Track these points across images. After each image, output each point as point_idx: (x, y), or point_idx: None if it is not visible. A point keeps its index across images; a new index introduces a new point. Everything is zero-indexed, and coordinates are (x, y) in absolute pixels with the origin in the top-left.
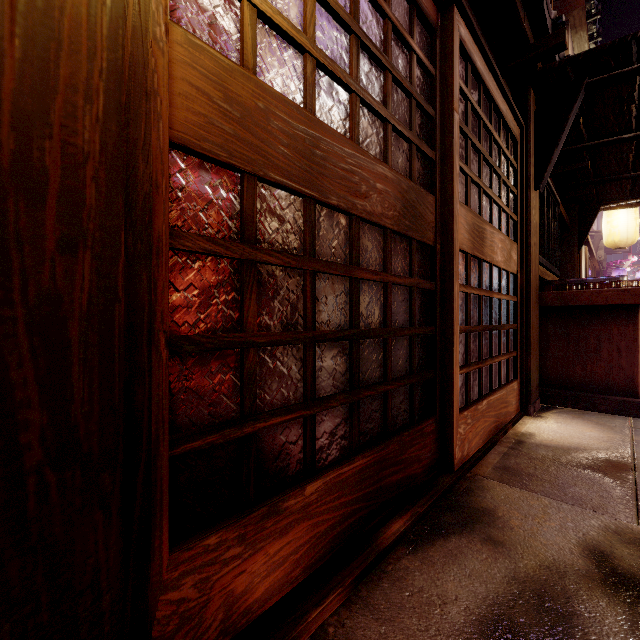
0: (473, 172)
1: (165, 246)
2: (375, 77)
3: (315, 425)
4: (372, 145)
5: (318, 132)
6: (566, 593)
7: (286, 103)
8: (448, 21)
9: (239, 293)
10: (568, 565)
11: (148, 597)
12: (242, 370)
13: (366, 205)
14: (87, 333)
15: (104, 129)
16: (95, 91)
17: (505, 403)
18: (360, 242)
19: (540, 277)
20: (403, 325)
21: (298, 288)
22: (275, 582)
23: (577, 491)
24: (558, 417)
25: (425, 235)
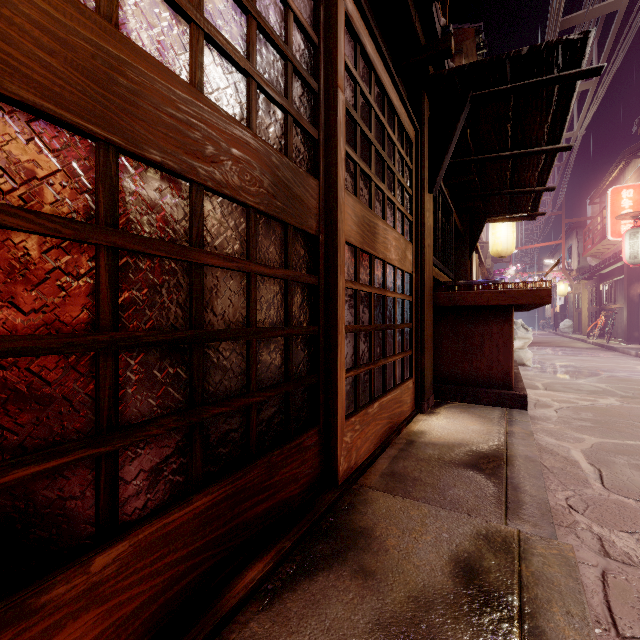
0: (363, 162)
1: None
2: (233, 18)
3: (118, 465)
4: (228, 100)
5: (122, 52)
6: (431, 631)
7: None
8: None
9: None
10: (437, 590)
11: None
12: None
13: (214, 172)
14: None
15: None
16: None
17: (399, 403)
18: (208, 219)
19: (435, 278)
20: (276, 324)
21: (86, 271)
22: None
23: (456, 493)
24: (448, 412)
25: (305, 222)
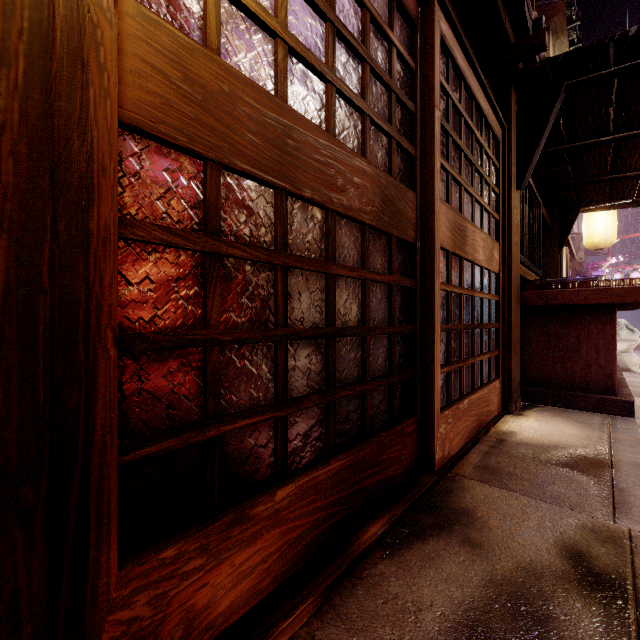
0: (454, 170)
1: (113, 235)
2: (353, 68)
3: (287, 427)
4: (349, 138)
5: (290, 121)
6: (542, 595)
7: (254, 88)
8: (429, 16)
9: (202, 288)
10: (545, 566)
11: (85, 621)
12: (205, 370)
13: (342, 199)
14: (3, 328)
15: (25, 97)
16: (13, 53)
17: (487, 402)
18: (337, 237)
19: (522, 277)
20: (382, 323)
21: (269, 284)
22: (242, 594)
23: (555, 489)
24: (539, 415)
25: (405, 232)
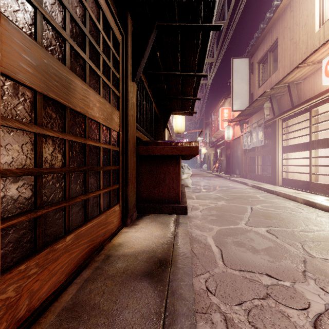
0: (47, 12)
1: None
2: None
3: None
4: None
5: None
6: None
7: None
8: None
9: None
10: None
11: None
12: None
13: None
14: None
15: None
16: None
17: (104, 225)
18: None
19: (140, 138)
20: None
21: None
22: None
23: (125, 317)
24: (143, 223)
25: None
